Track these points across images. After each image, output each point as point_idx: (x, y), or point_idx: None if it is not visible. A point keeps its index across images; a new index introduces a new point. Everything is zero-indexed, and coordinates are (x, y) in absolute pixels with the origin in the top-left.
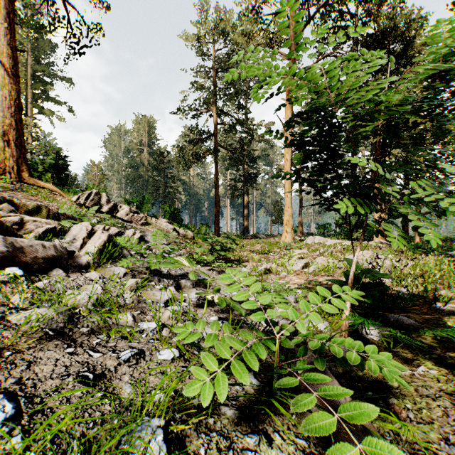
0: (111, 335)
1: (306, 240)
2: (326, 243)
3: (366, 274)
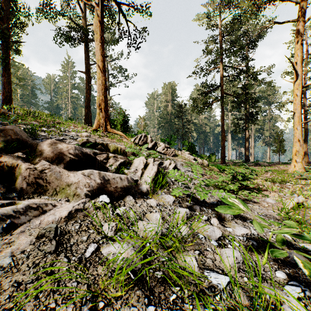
0: (184, 290)
1: None
2: None
3: None
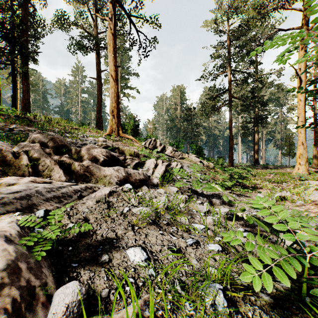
0: (179, 228)
1: None
2: None
3: None
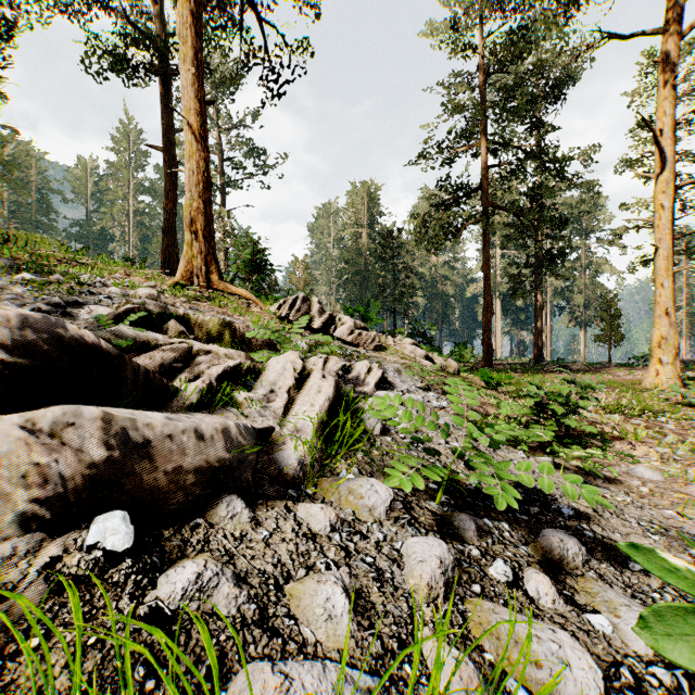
0: None
1: None
2: None
3: None
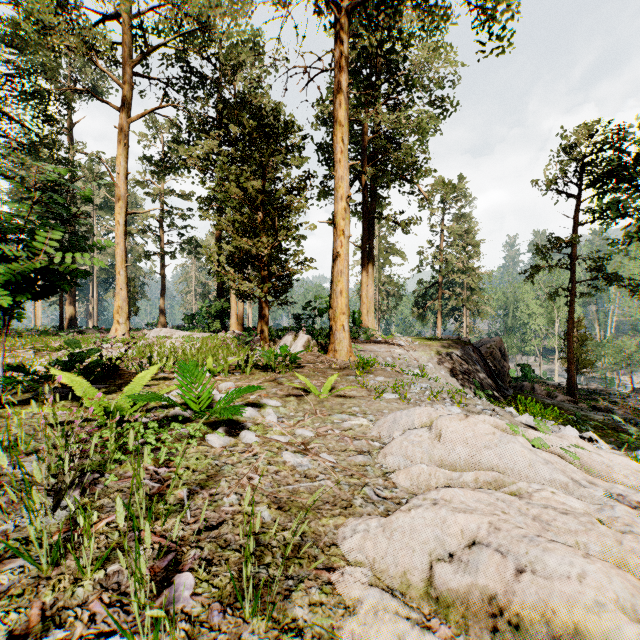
0: None
1: (150, 334)
2: (173, 336)
3: (90, 352)
